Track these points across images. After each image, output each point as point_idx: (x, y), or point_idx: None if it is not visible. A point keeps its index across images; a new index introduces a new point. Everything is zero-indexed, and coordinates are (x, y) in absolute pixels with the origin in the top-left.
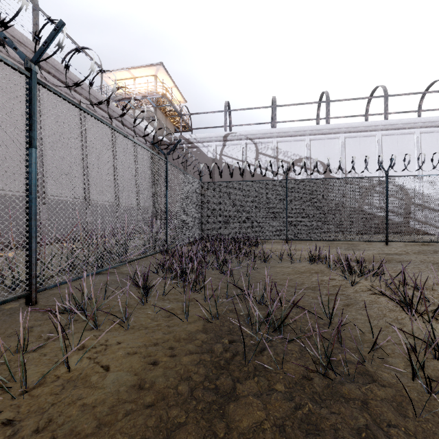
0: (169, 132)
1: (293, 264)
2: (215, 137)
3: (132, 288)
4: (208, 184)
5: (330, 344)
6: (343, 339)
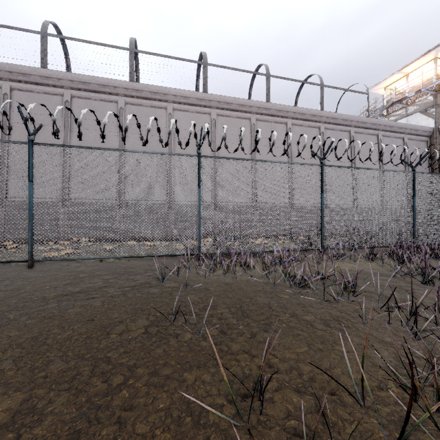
0: None
1: None
2: None
3: (366, 257)
4: None
5: None
6: None
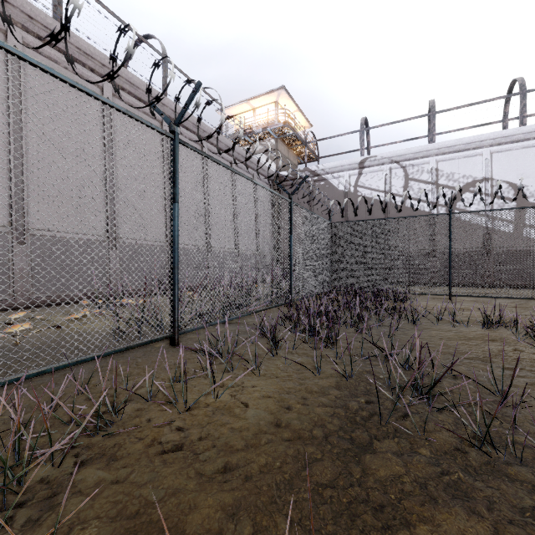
0: (292, 165)
1: (457, 327)
2: (347, 165)
3: (259, 339)
4: (339, 225)
5: (499, 423)
6: (520, 421)
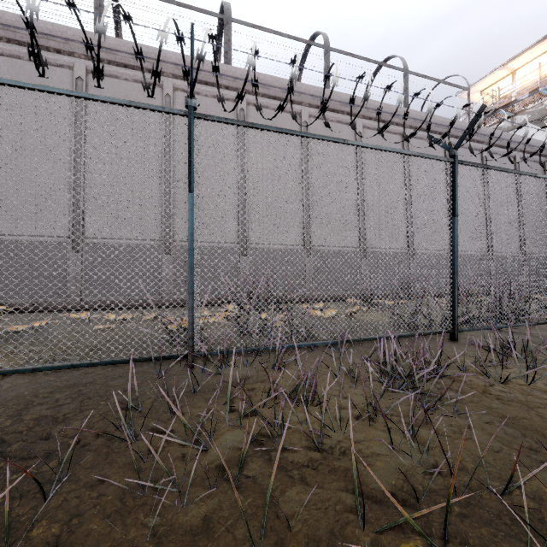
0: None
1: None
2: None
3: None
4: None
5: None
6: None
